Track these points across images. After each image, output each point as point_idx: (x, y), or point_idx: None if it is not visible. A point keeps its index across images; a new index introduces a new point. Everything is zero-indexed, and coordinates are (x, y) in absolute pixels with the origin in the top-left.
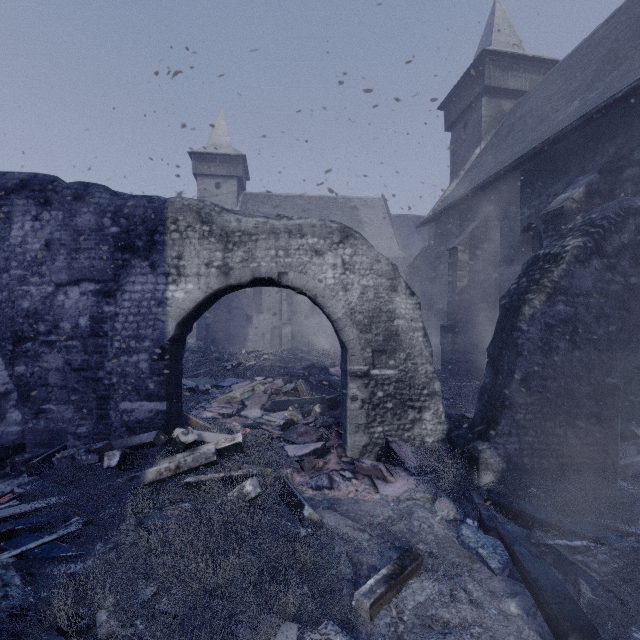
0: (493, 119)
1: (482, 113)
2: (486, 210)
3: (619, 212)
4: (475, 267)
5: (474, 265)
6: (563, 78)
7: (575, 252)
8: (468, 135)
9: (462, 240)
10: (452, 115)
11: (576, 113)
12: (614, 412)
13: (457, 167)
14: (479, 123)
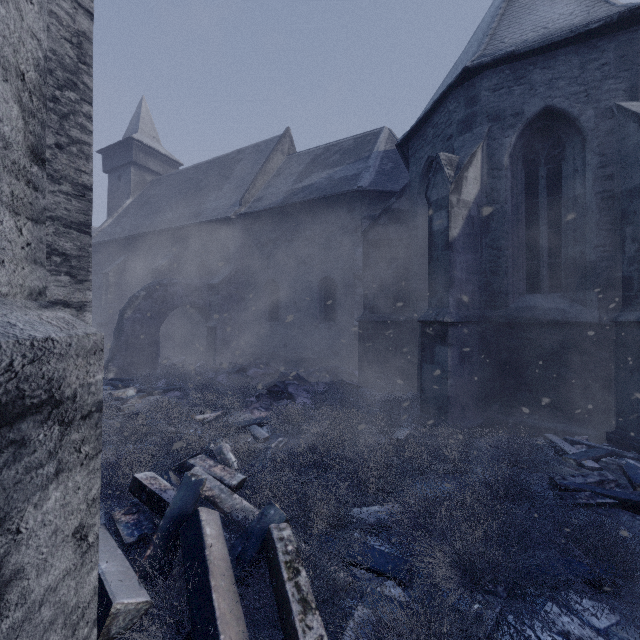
0: (139, 184)
1: (131, 177)
2: (129, 252)
3: (158, 285)
4: (122, 287)
5: (121, 285)
6: (173, 188)
7: (143, 297)
8: (122, 186)
9: (113, 269)
10: (109, 164)
11: (169, 221)
12: (157, 349)
13: (113, 205)
14: (129, 183)
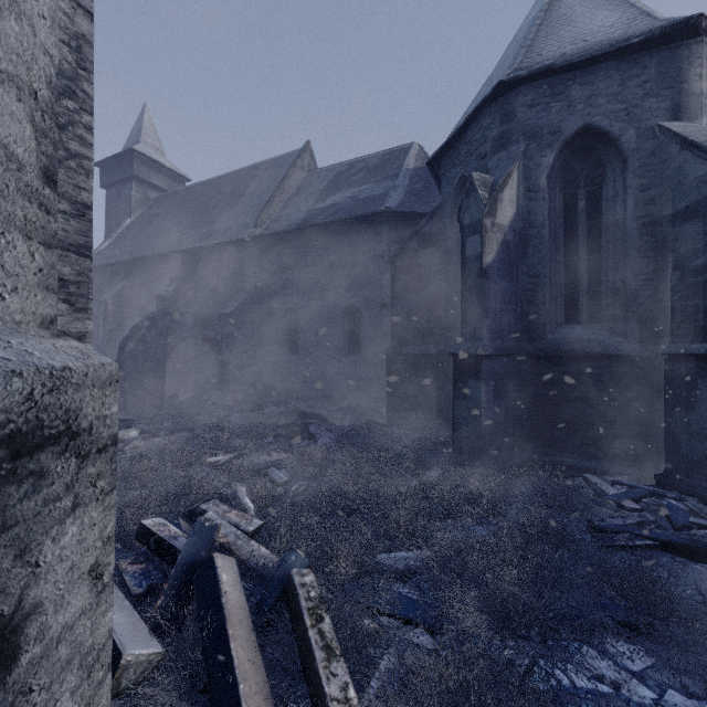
0: (142, 201)
1: (132, 193)
2: (130, 277)
3: (164, 314)
4: (122, 316)
5: (121, 314)
6: (180, 206)
7: (146, 327)
8: (121, 203)
9: (111, 296)
10: (107, 178)
11: (176, 243)
12: (162, 385)
13: (112, 224)
14: (130, 200)
